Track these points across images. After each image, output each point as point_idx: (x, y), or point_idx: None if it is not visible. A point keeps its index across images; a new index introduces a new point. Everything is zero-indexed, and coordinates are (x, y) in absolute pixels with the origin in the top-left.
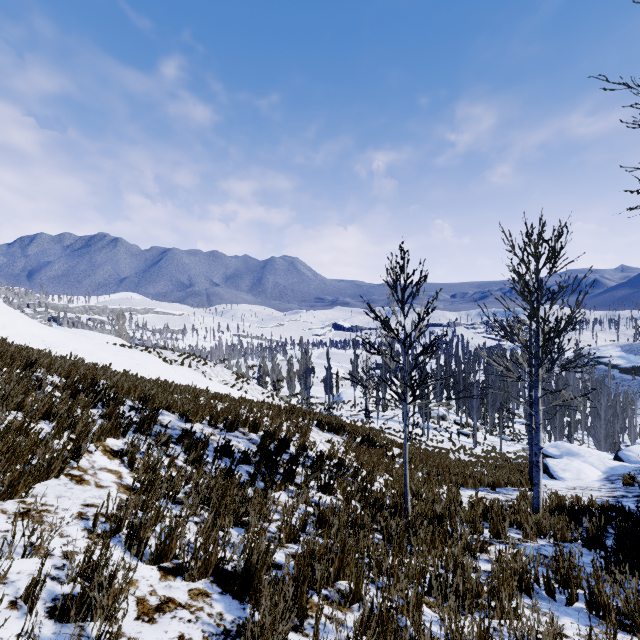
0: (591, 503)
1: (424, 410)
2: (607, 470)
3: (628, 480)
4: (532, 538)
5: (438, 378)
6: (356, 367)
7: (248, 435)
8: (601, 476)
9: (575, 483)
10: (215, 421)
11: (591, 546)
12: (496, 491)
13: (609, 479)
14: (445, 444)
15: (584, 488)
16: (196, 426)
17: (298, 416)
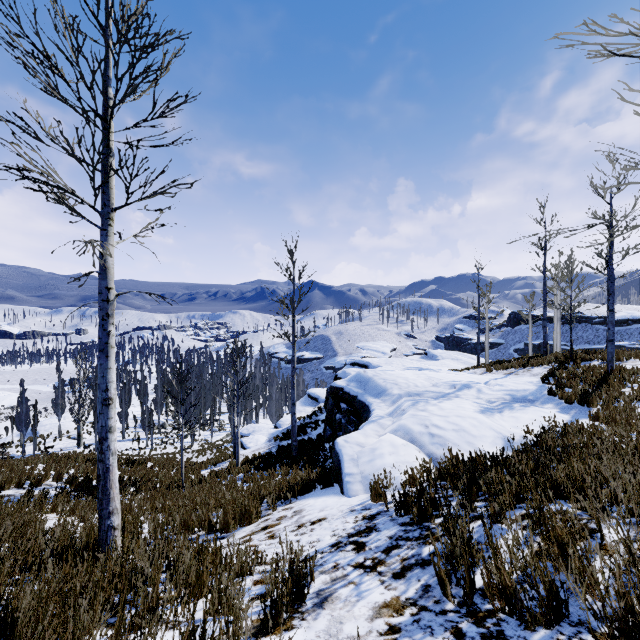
0: (260, 455)
1: (148, 424)
2: (270, 435)
3: (276, 438)
4: (236, 475)
5: (159, 391)
6: (62, 393)
7: (52, 485)
8: (267, 440)
9: (255, 448)
10: (23, 483)
11: (256, 469)
12: (217, 466)
13: (270, 440)
14: (168, 449)
15: (259, 449)
16: (10, 491)
17: (69, 461)
